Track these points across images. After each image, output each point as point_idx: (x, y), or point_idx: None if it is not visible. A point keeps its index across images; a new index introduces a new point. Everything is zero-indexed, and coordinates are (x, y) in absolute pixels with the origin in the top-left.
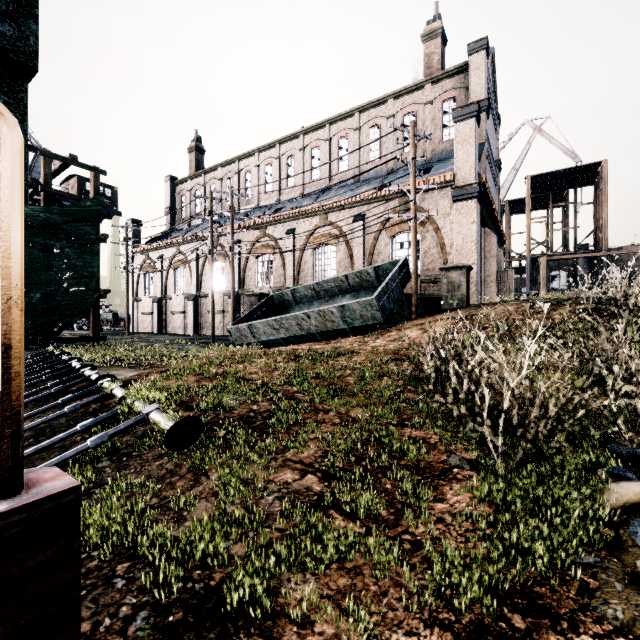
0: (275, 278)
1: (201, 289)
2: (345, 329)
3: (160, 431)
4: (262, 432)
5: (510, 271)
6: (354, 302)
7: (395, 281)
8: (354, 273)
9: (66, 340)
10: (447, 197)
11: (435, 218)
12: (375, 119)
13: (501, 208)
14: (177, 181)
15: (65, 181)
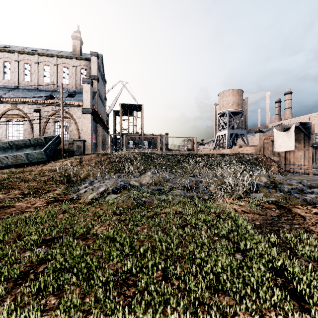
0: None
1: None
2: (28, 163)
3: None
4: None
5: (107, 141)
6: (33, 152)
7: (53, 144)
8: (34, 138)
9: None
10: (80, 111)
11: (75, 118)
12: (47, 62)
13: (108, 115)
14: None
15: None
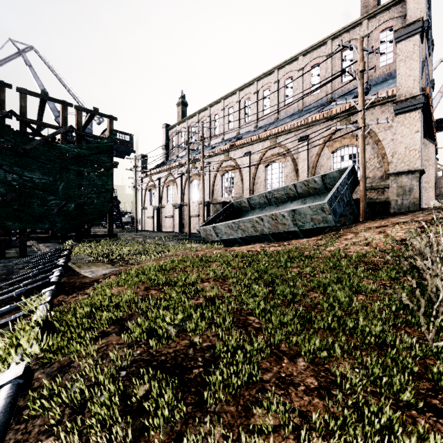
0: (235, 190)
1: (184, 200)
2: (295, 231)
3: (75, 368)
4: (198, 395)
5: None
6: (305, 206)
7: (344, 186)
8: (302, 182)
9: (91, 236)
10: (388, 111)
11: (376, 131)
12: (316, 59)
13: None
14: (170, 127)
15: (103, 133)
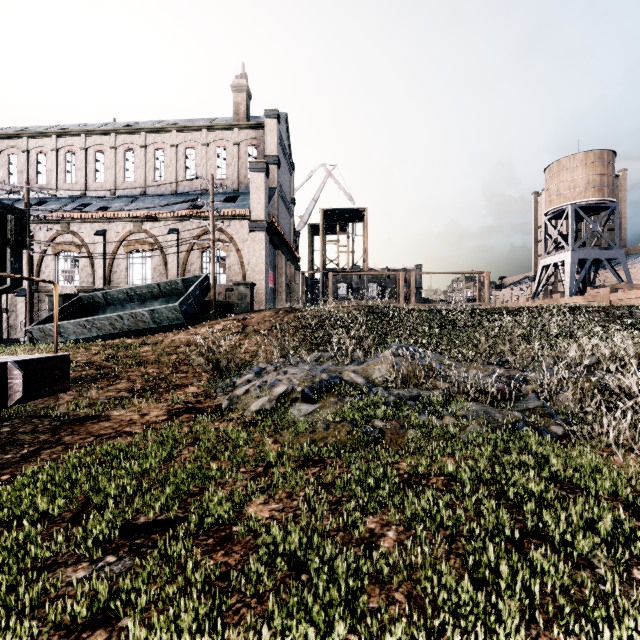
0: (81, 277)
1: None
2: (155, 328)
3: None
4: (92, 382)
5: (297, 284)
6: (162, 307)
7: (197, 292)
8: (165, 282)
9: None
10: (246, 227)
11: (237, 241)
12: (191, 142)
13: (297, 233)
14: None
15: None
